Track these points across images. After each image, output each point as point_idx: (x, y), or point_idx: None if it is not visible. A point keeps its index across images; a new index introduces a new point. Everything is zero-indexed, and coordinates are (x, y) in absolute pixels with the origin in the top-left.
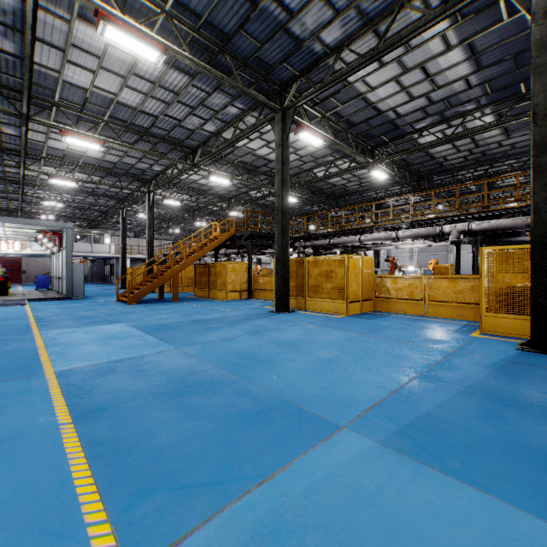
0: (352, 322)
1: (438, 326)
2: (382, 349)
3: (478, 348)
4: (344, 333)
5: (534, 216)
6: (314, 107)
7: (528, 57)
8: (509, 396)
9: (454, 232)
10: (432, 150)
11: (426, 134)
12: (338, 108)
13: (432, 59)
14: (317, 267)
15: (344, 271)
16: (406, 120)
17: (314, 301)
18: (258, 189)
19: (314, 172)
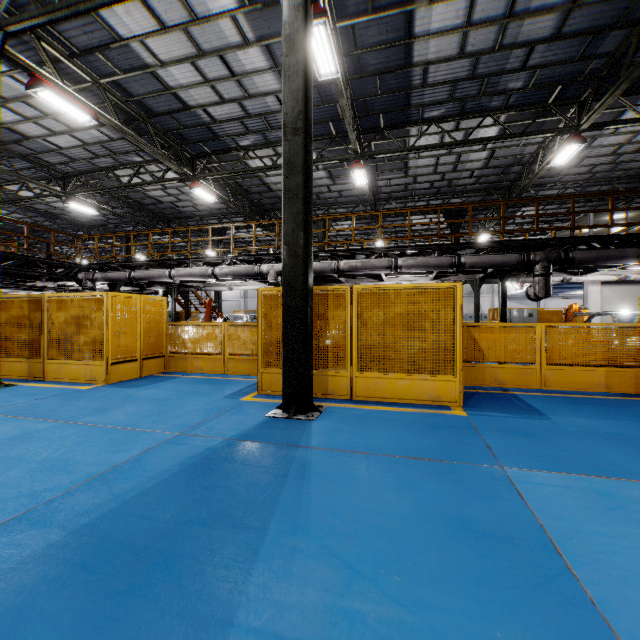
0: (92, 397)
1: (219, 388)
2: (45, 455)
3: (221, 422)
4: (31, 424)
5: (286, 250)
6: (72, 59)
7: (330, 93)
8: (132, 532)
9: (272, 272)
10: (268, 180)
11: (254, 156)
12: (117, 76)
13: (230, 49)
14: (64, 309)
15: (104, 316)
16: (225, 130)
17: (58, 364)
18: (23, 183)
19: (120, 174)
